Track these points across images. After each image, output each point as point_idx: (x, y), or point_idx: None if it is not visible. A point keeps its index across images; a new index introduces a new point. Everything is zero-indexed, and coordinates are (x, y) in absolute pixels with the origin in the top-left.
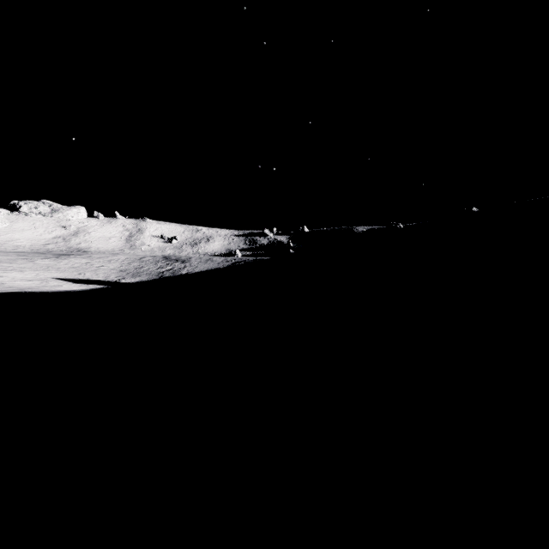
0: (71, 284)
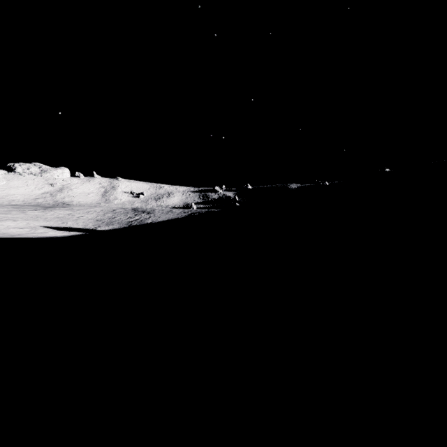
0: (55, 231)
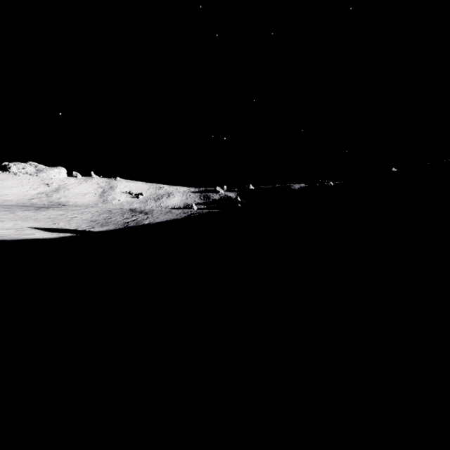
0: (44, 232)
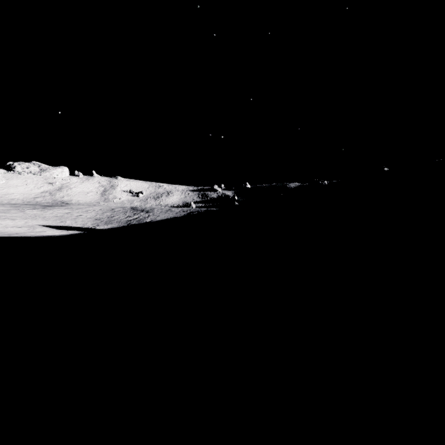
0: (54, 230)
